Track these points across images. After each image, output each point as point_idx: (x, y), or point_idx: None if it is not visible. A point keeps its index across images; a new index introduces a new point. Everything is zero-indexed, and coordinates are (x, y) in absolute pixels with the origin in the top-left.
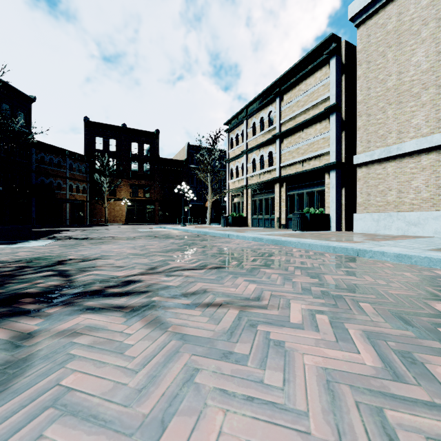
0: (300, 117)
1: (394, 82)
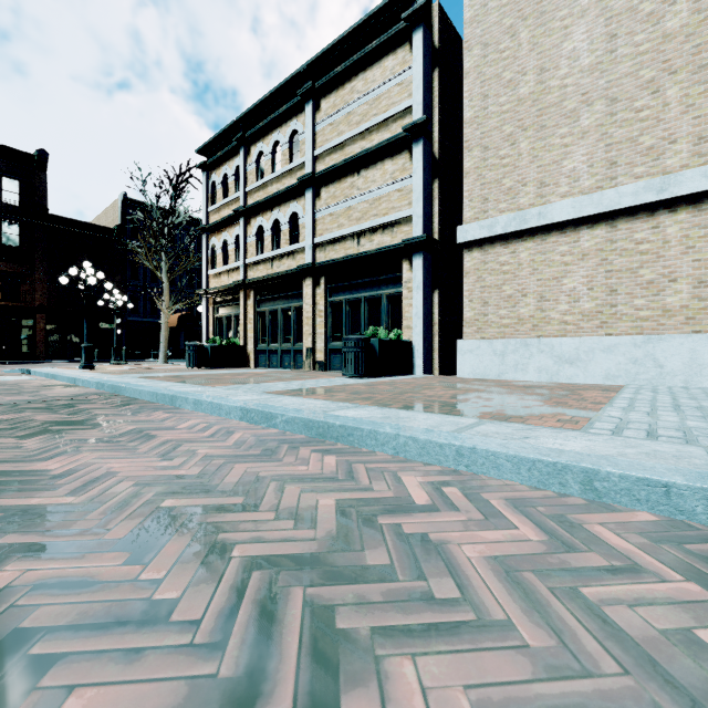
0: (354, 145)
1: (532, 87)
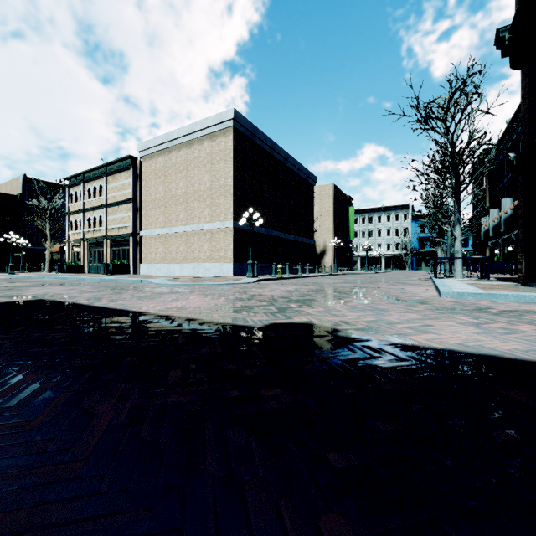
0: (118, 197)
1: (154, 197)
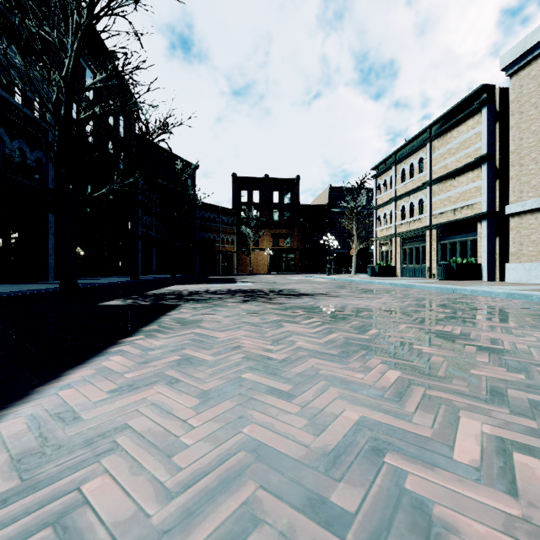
0: (452, 165)
1: None
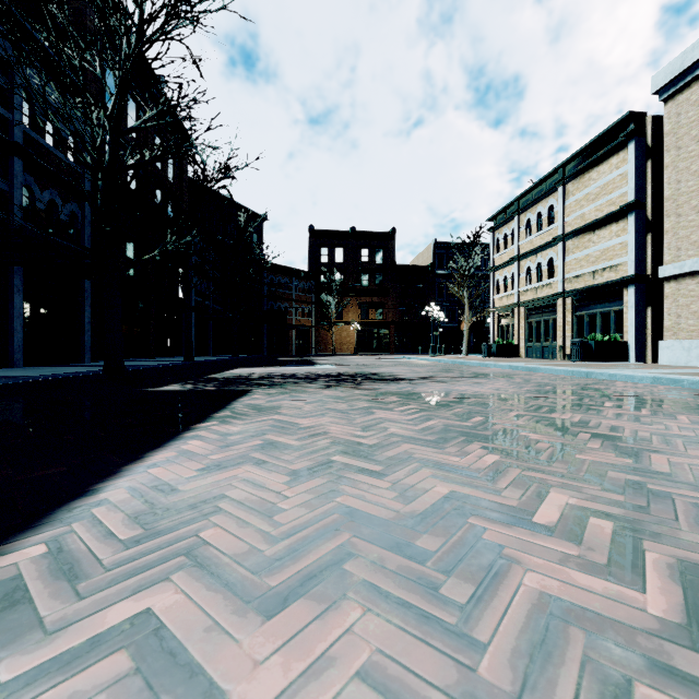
0: (591, 214)
1: None
